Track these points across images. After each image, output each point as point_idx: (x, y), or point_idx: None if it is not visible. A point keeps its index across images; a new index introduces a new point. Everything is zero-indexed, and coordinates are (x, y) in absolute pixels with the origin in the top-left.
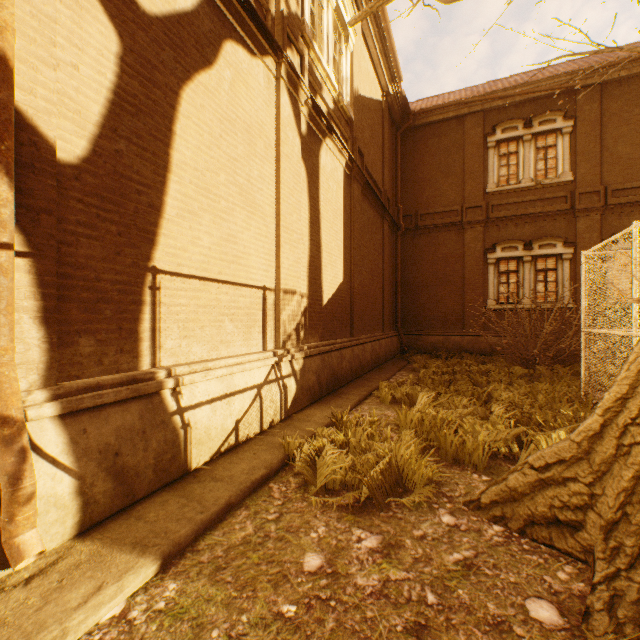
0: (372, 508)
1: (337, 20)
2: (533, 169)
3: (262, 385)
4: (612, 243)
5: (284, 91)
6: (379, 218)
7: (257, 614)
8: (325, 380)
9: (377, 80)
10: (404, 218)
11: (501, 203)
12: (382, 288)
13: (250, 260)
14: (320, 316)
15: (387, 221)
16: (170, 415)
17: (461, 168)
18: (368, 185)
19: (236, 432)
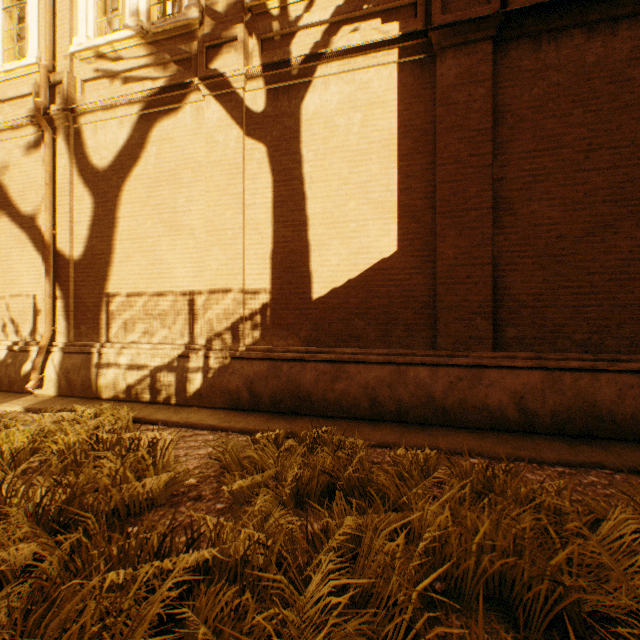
0: None
1: None
2: None
3: (160, 369)
4: None
5: (211, 104)
6: None
7: None
8: (269, 392)
9: None
10: None
11: None
12: None
13: (176, 272)
14: (305, 313)
15: None
16: (93, 365)
17: None
18: (549, 3)
19: (130, 392)
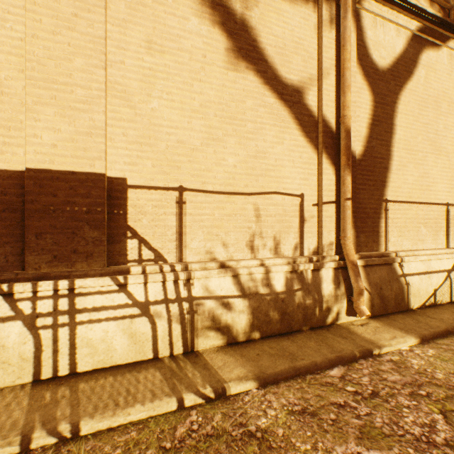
0: None
1: None
2: None
3: (450, 271)
4: None
5: None
6: None
7: None
8: None
9: None
10: None
11: None
12: None
13: (436, 186)
14: None
15: None
16: (399, 276)
17: None
18: None
19: (433, 296)
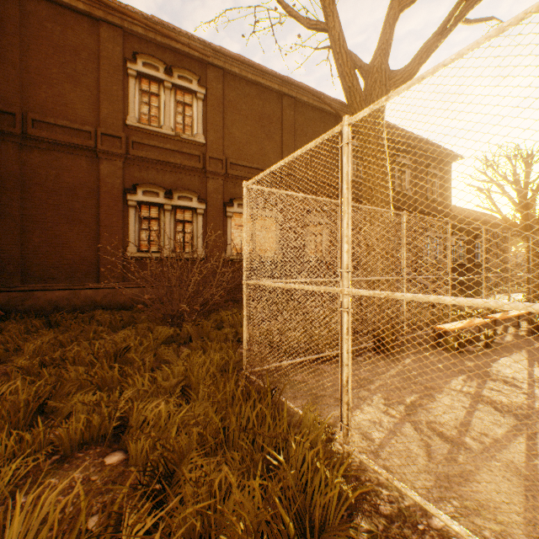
0: None
1: None
2: (174, 120)
3: None
4: (231, 206)
5: None
6: None
7: None
8: None
9: None
10: (2, 115)
11: (143, 142)
12: None
13: None
14: None
15: None
16: None
17: (96, 83)
18: None
19: None
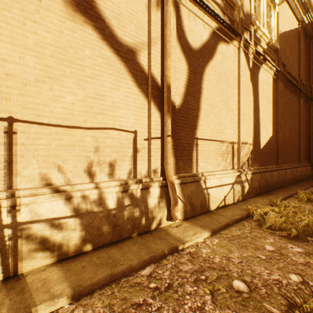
0: (297, 239)
1: (268, 0)
2: None
3: (233, 183)
4: None
5: (241, 52)
6: (296, 97)
7: (249, 254)
8: (262, 185)
9: (294, 17)
10: None
11: None
12: (298, 137)
13: (227, 131)
14: (259, 154)
15: (302, 97)
16: (203, 189)
17: None
18: (288, 80)
19: (224, 200)
